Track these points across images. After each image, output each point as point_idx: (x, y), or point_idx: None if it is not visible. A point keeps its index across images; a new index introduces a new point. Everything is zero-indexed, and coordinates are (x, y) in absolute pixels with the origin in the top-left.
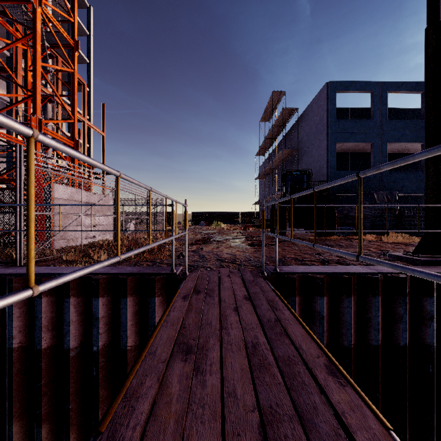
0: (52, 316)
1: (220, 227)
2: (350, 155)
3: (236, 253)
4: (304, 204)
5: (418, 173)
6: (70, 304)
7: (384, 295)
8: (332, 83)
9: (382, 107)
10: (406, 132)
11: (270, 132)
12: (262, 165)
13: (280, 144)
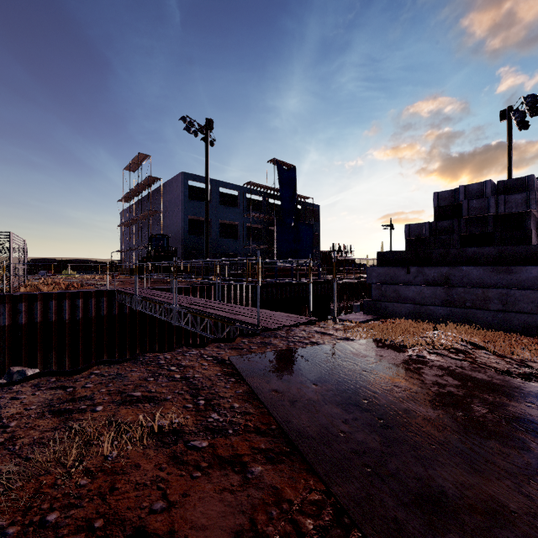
0: (56, 308)
1: (82, 276)
2: (200, 222)
3: (126, 286)
4: (163, 260)
5: (236, 240)
6: (67, 303)
7: (184, 293)
8: (185, 173)
9: (216, 196)
10: (230, 215)
11: (136, 187)
12: (124, 210)
13: (146, 198)
